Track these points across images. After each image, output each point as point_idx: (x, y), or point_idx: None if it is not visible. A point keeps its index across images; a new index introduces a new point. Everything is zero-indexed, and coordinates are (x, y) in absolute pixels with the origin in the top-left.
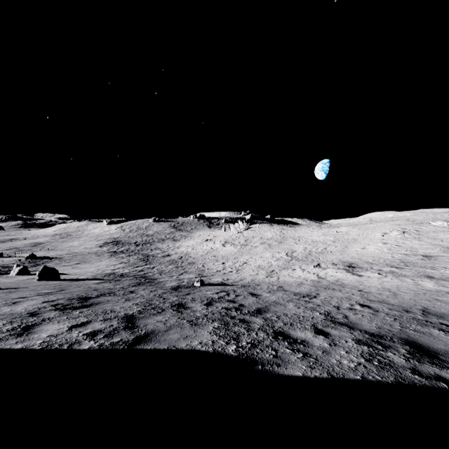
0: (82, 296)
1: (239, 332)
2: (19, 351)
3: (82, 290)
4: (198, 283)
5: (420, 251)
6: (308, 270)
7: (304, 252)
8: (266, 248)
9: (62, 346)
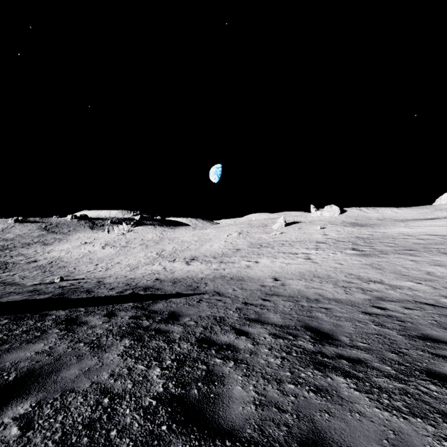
0: None
1: (67, 293)
2: None
3: None
4: (58, 280)
5: (238, 246)
6: (163, 264)
7: (171, 251)
8: (143, 248)
9: None
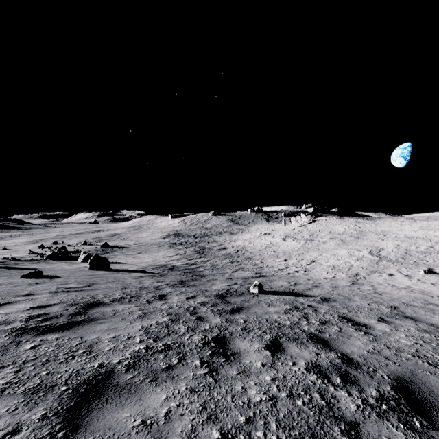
0: (94, 299)
1: None
2: None
3: (108, 288)
4: (255, 289)
5: None
6: (417, 277)
7: (397, 251)
8: (338, 243)
9: None
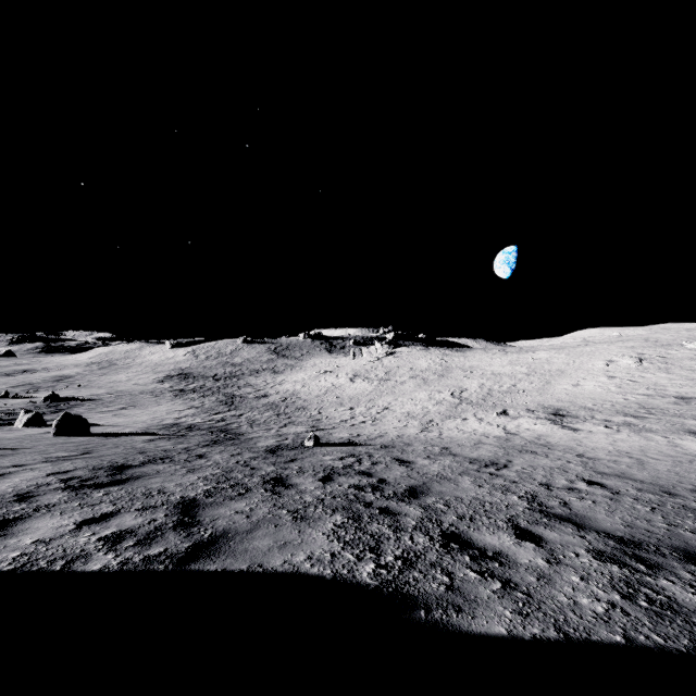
0: (117, 463)
1: (380, 534)
2: None
3: (120, 453)
4: (311, 442)
5: (671, 390)
6: (488, 420)
7: (480, 392)
8: (419, 384)
9: (52, 564)
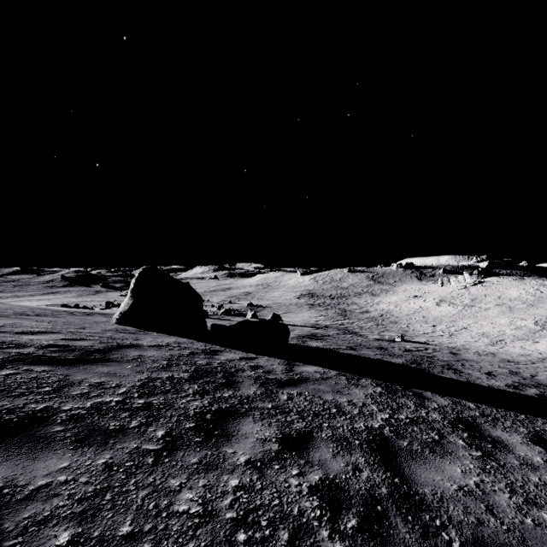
0: (312, 334)
1: (422, 363)
2: (311, 347)
3: (308, 332)
4: (399, 339)
5: None
6: None
7: None
8: (503, 311)
9: (326, 349)
